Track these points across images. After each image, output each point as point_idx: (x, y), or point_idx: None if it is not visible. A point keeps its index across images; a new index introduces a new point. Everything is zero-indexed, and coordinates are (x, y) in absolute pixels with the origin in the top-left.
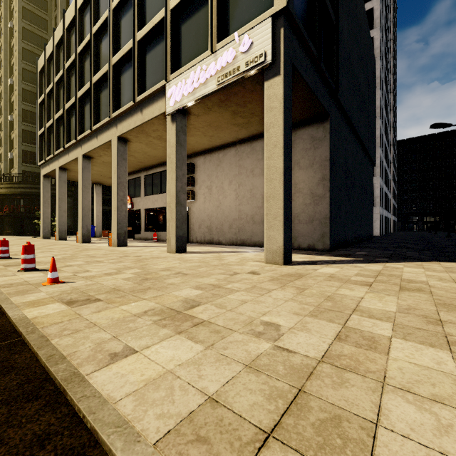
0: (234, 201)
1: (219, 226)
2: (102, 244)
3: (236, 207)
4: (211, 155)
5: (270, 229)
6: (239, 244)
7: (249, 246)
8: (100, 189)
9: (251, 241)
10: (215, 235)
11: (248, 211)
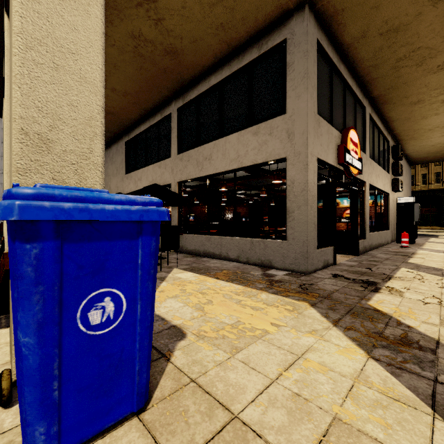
0: None
1: None
2: None
3: None
4: None
5: None
6: None
7: None
8: None
9: None
10: None
11: None
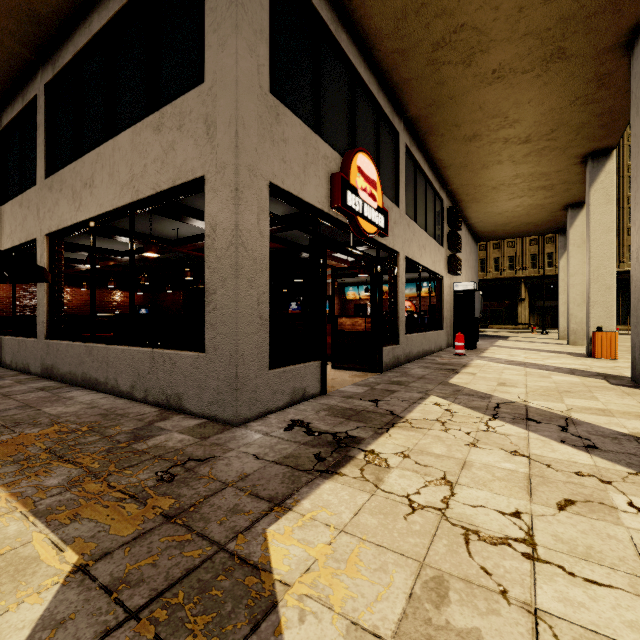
0: None
1: None
2: (616, 365)
3: None
4: None
5: None
6: None
7: None
8: None
9: None
10: None
11: None
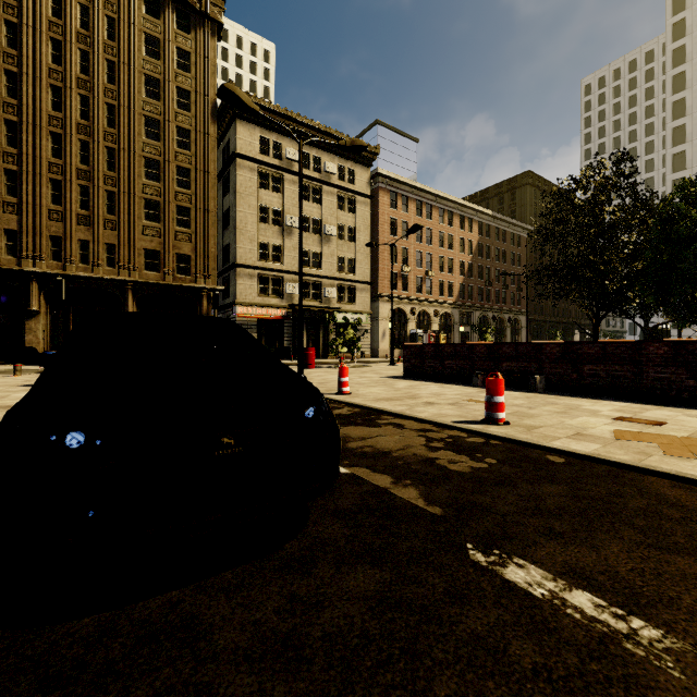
0: None
1: None
2: None
3: None
4: None
5: None
6: None
7: None
8: None
9: None
10: None
11: None
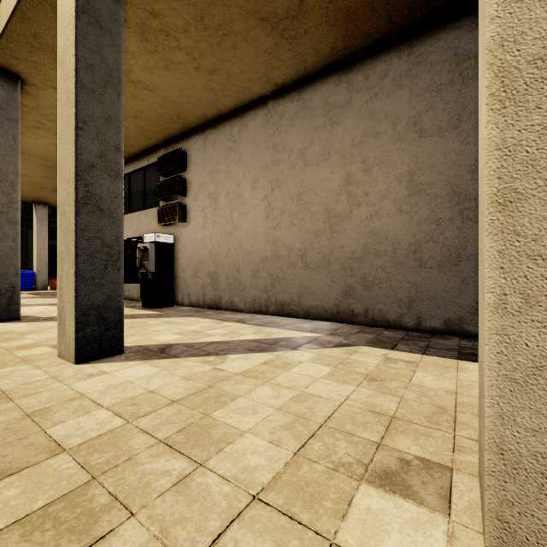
0: (262, 221)
1: (233, 272)
2: None
3: (268, 234)
4: (218, 131)
5: (546, 312)
6: (272, 312)
7: (296, 317)
8: (44, 212)
9: (300, 307)
10: (224, 291)
11: (292, 242)
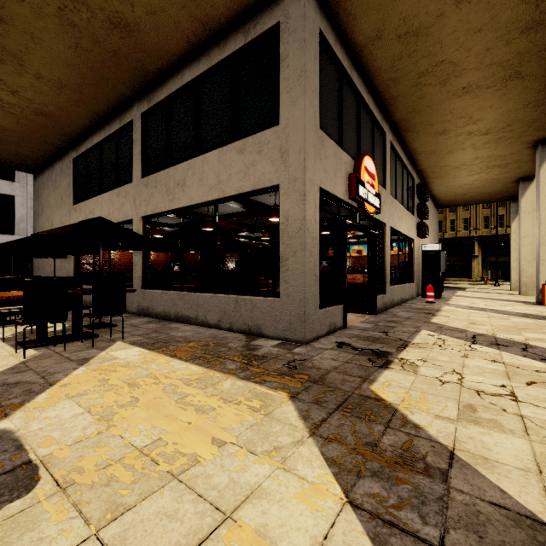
0: None
1: None
2: None
3: None
4: None
5: None
6: None
7: None
8: None
9: None
10: None
11: None
